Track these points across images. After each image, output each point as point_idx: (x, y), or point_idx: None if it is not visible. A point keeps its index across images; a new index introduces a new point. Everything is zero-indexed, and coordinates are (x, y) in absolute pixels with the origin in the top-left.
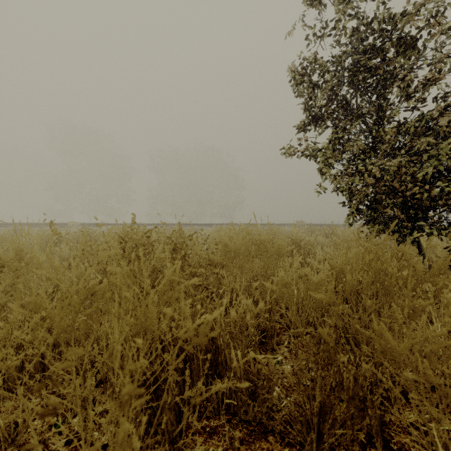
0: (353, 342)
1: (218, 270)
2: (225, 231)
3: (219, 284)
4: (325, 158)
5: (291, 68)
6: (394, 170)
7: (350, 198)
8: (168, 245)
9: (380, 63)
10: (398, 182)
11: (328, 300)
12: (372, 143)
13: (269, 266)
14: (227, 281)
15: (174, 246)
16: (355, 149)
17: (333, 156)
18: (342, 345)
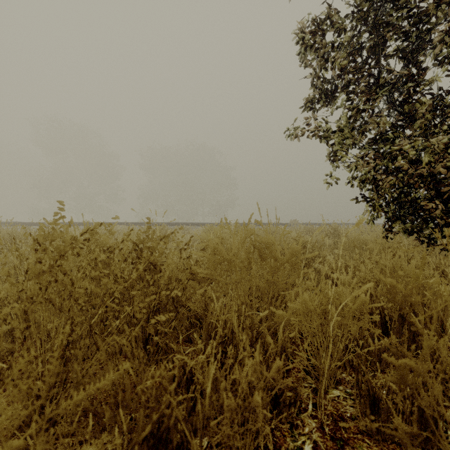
0: (432, 419)
1: (203, 291)
2: (214, 231)
3: (205, 310)
4: (341, 139)
5: (298, 28)
6: (440, 150)
7: (374, 189)
8: (132, 251)
9: (425, 2)
10: (445, 165)
11: (419, 369)
12: (400, 120)
13: (279, 281)
14: (217, 307)
15: (139, 252)
16: (381, 126)
17: (351, 136)
18: (411, 423)
